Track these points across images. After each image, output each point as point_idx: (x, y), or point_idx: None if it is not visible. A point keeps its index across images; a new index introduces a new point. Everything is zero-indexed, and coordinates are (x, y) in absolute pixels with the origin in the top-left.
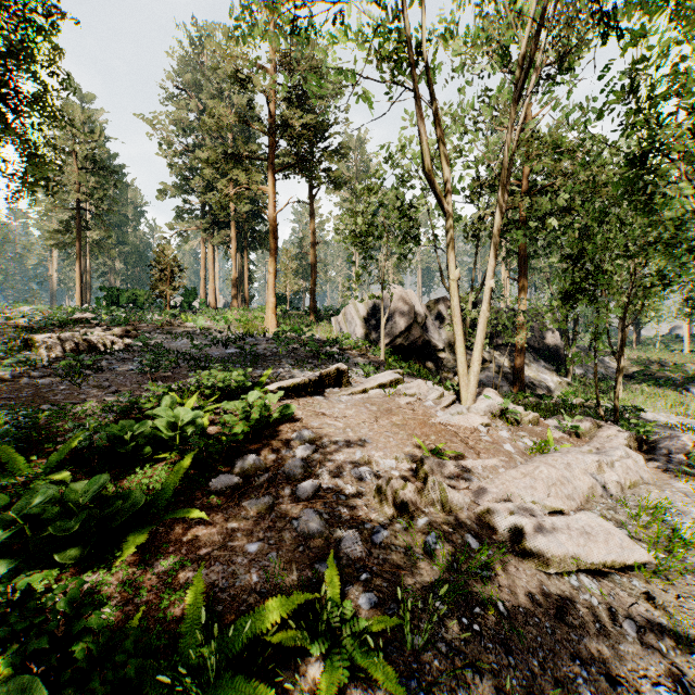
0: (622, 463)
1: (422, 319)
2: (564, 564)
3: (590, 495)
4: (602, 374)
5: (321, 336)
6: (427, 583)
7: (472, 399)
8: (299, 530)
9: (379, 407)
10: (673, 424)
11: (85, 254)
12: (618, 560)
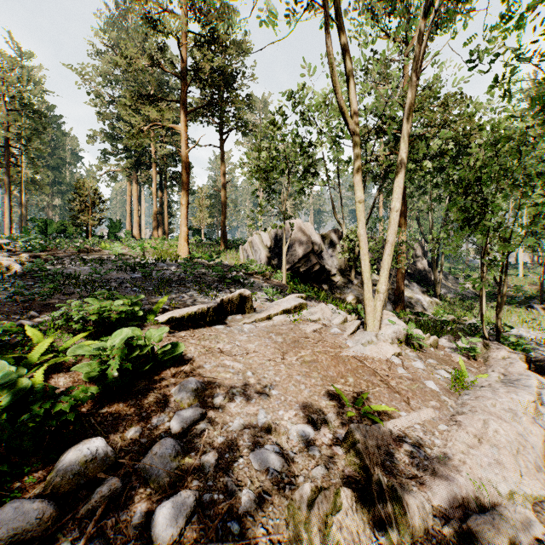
0: None
1: (318, 248)
2: None
3: (544, 452)
4: (462, 294)
5: (230, 262)
6: None
7: (379, 325)
8: None
9: (285, 338)
10: (538, 339)
11: (21, 190)
12: None
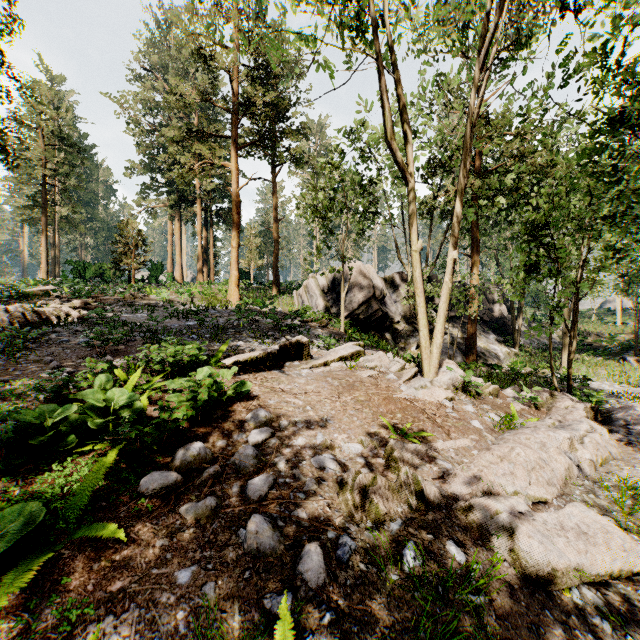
0: (591, 438)
1: (380, 293)
2: (566, 578)
3: (567, 477)
4: (545, 344)
5: (283, 308)
6: (408, 621)
7: (435, 371)
8: (246, 546)
9: (341, 382)
10: (619, 392)
11: (54, 229)
12: (624, 568)
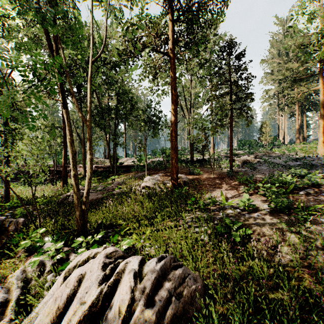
0: None
1: None
2: None
3: None
4: None
5: None
6: None
7: None
8: None
9: None
10: None
11: None
12: None
